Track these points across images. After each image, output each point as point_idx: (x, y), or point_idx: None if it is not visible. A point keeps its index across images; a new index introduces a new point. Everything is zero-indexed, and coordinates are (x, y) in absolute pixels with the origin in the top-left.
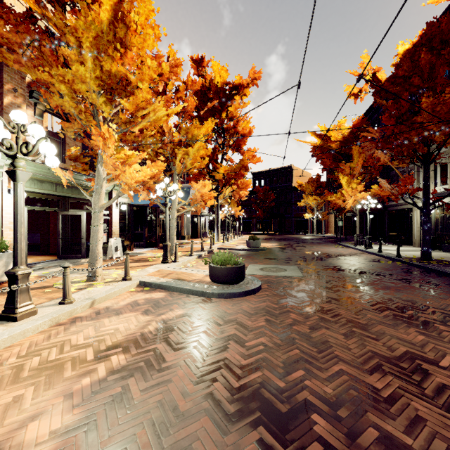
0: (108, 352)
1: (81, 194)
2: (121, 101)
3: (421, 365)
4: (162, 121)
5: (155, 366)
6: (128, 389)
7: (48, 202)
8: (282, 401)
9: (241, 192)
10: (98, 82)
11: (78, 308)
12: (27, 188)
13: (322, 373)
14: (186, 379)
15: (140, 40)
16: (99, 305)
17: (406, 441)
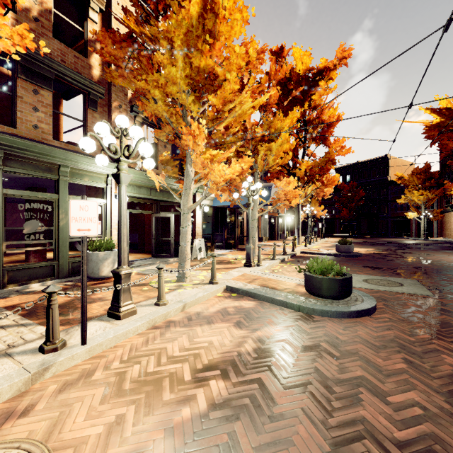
0: (205, 374)
1: (170, 197)
2: (208, 97)
3: None
4: (247, 115)
5: (264, 409)
6: (236, 440)
7: (144, 206)
8: None
9: (325, 189)
10: (187, 81)
11: (171, 311)
12: (129, 193)
13: None
14: (313, 444)
15: (228, 28)
16: (190, 309)
17: None
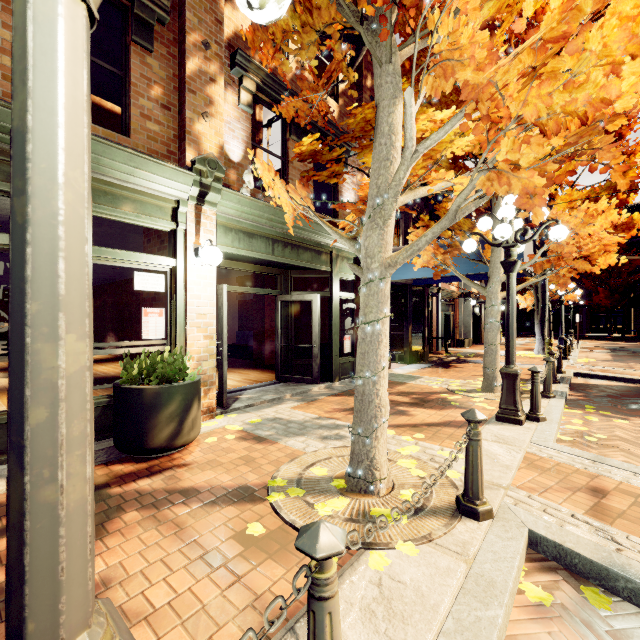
0: None
1: (312, 261)
2: None
3: None
4: None
5: None
6: None
7: (262, 283)
8: None
9: None
10: None
11: None
12: (228, 248)
13: None
14: None
15: None
16: None
17: None
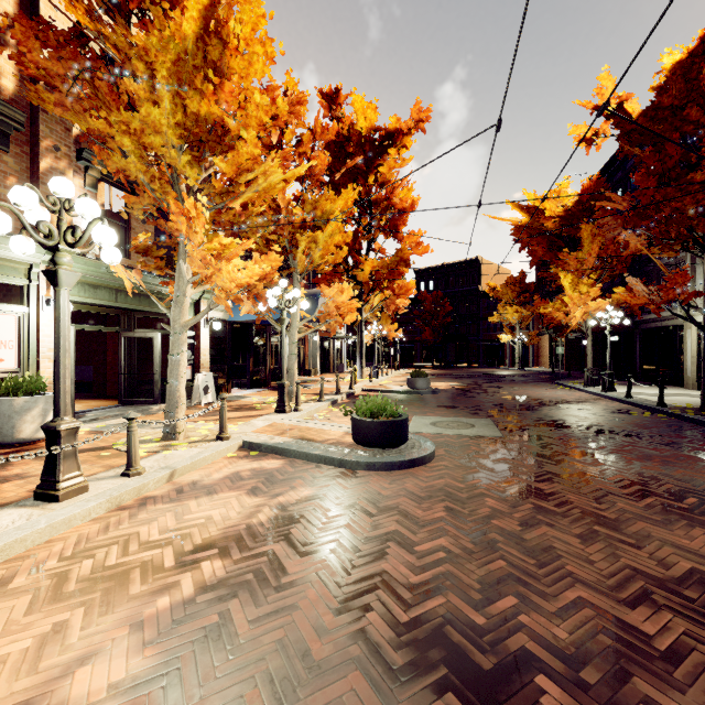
0: (197, 555)
1: (154, 305)
2: (214, 160)
3: None
4: (277, 190)
5: (271, 581)
6: (229, 618)
7: (104, 318)
8: (482, 650)
9: (398, 300)
10: (179, 132)
11: (150, 482)
12: (74, 297)
13: (547, 603)
14: (321, 604)
15: (244, 63)
16: (181, 478)
17: None
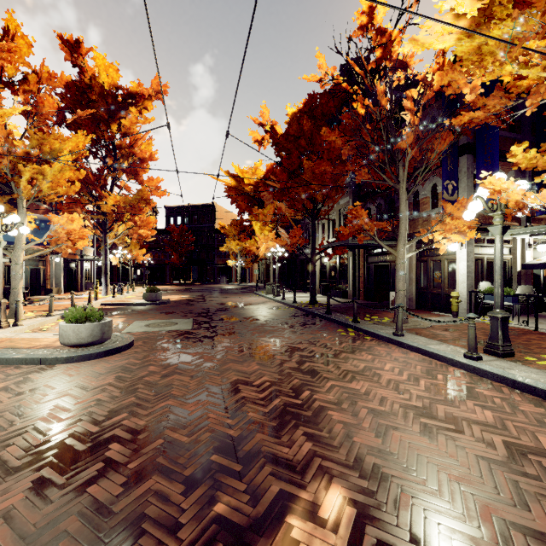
0: None
1: None
2: None
3: (239, 387)
4: None
5: None
6: None
7: None
8: (86, 443)
9: (142, 231)
10: None
11: None
12: None
13: (146, 411)
14: None
15: None
16: None
17: (183, 440)
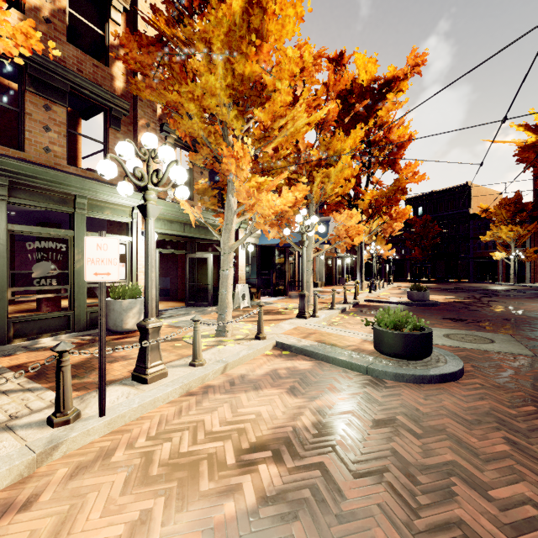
0: (253, 455)
1: (208, 234)
2: (254, 112)
3: None
4: (301, 134)
5: (330, 505)
6: None
7: (176, 244)
8: None
9: (394, 224)
10: (229, 92)
11: (209, 373)
12: (158, 230)
13: None
14: None
15: (278, 27)
16: (232, 371)
17: None
